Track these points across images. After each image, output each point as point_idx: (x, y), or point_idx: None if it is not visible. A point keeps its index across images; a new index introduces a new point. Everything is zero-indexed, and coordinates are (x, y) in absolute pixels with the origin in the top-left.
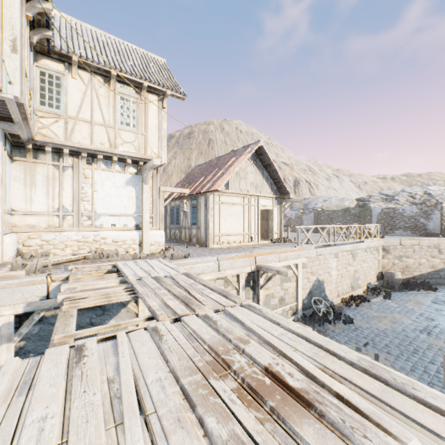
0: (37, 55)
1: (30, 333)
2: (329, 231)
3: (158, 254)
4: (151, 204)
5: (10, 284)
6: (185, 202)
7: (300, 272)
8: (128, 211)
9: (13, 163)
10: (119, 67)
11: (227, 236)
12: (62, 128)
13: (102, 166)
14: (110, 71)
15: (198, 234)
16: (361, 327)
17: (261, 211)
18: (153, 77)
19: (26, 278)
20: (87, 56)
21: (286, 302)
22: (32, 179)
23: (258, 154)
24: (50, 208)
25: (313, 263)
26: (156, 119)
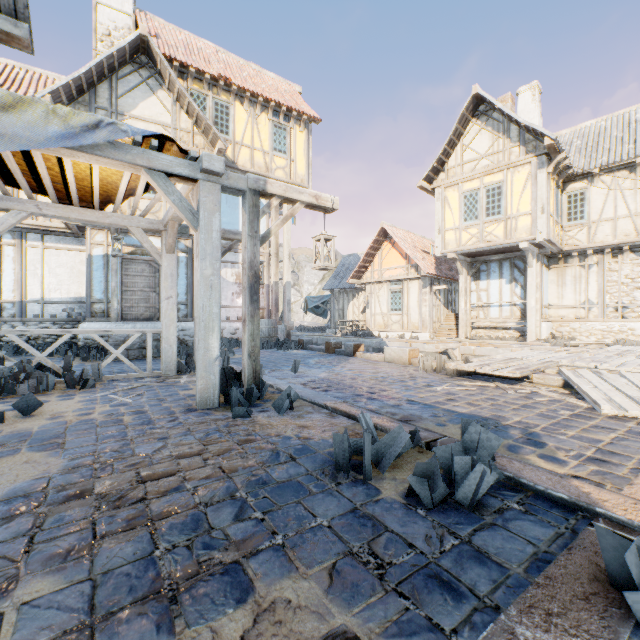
0: (564, 185)
1: None
2: None
3: None
4: None
5: (540, 348)
6: None
7: None
8: None
9: (549, 271)
10: None
11: None
12: (585, 234)
13: (630, 256)
14: (633, 161)
15: None
16: None
17: None
18: None
19: (548, 346)
20: (607, 162)
21: None
22: (562, 280)
23: None
24: (576, 302)
25: None
26: None
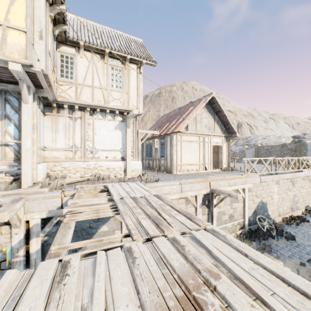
0: (58, 44)
1: (51, 231)
2: (271, 162)
3: (136, 178)
4: (132, 142)
5: (38, 197)
6: (156, 141)
7: (246, 195)
8: (116, 147)
9: (45, 117)
10: (111, 46)
11: (186, 165)
12: (74, 91)
13: (99, 116)
14: (104, 50)
15: (165, 164)
16: (303, 244)
17: (213, 146)
18: (133, 52)
19: (48, 193)
20: (89, 41)
21: (234, 218)
22: (56, 126)
23: (210, 103)
24: (67, 145)
25: (257, 188)
26: (135, 82)
